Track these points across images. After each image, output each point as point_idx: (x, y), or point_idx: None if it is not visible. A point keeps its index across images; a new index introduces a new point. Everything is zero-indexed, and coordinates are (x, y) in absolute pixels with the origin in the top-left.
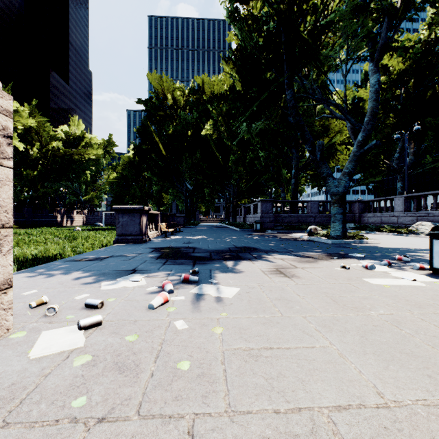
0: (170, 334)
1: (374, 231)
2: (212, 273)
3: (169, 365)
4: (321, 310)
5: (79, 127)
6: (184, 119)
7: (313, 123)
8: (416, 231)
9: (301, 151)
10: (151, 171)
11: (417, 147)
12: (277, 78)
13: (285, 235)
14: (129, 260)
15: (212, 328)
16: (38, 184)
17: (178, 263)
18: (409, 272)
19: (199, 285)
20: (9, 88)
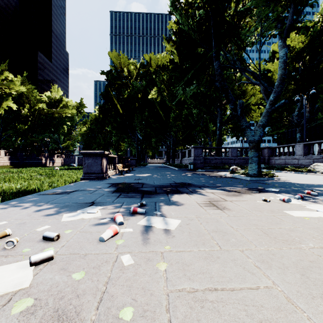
0: (116, 271)
1: (280, 170)
2: (156, 205)
3: (111, 314)
4: (255, 243)
5: (58, 93)
6: (136, 86)
7: (233, 89)
8: (313, 170)
9: (223, 110)
10: (112, 125)
11: (312, 106)
12: (207, 53)
13: (212, 173)
14: (90, 194)
15: (157, 263)
16: (28, 135)
17: (129, 196)
18: (321, 205)
19: (145, 216)
20: (6, 64)
